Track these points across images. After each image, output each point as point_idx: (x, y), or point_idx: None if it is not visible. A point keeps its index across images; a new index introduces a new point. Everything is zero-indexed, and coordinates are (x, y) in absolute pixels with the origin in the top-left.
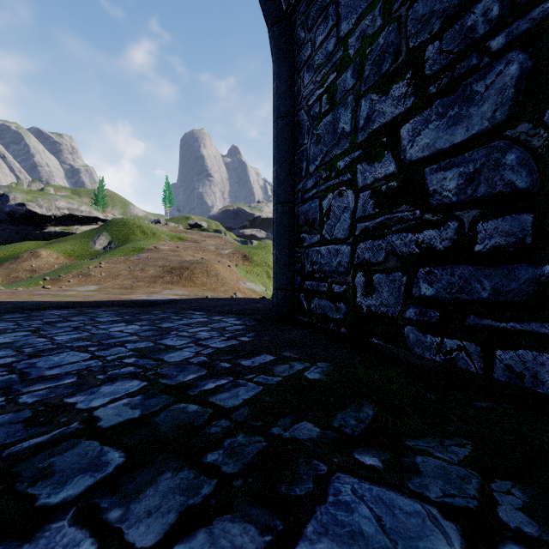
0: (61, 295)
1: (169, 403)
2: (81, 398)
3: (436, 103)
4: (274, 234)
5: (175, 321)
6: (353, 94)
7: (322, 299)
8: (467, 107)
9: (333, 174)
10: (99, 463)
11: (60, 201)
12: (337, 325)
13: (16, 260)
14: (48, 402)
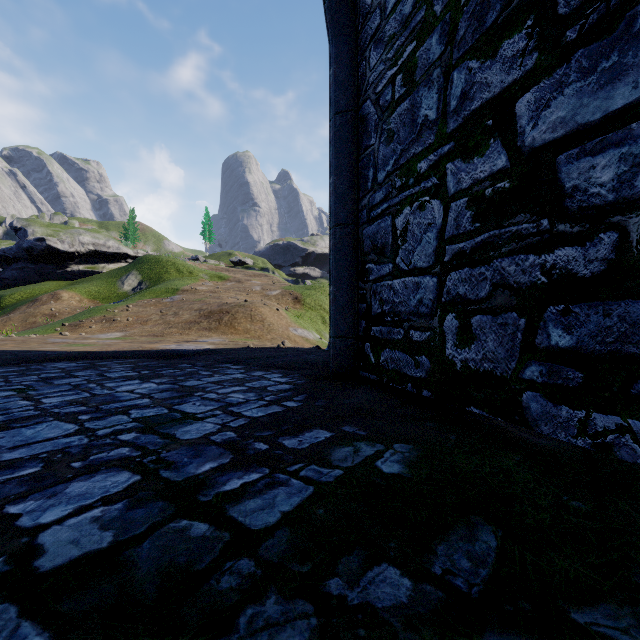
0: (78, 344)
1: (163, 518)
2: (31, 505)
3: (577, 54)
4: (330, 265)
5: (204, 377)
6: (441, 66)
7: (396, 351)
8: (634, 51)
9: (411, 181)
10: None
11: (84, 235)
12: (417, 386)
13: (34, 303)
14: None
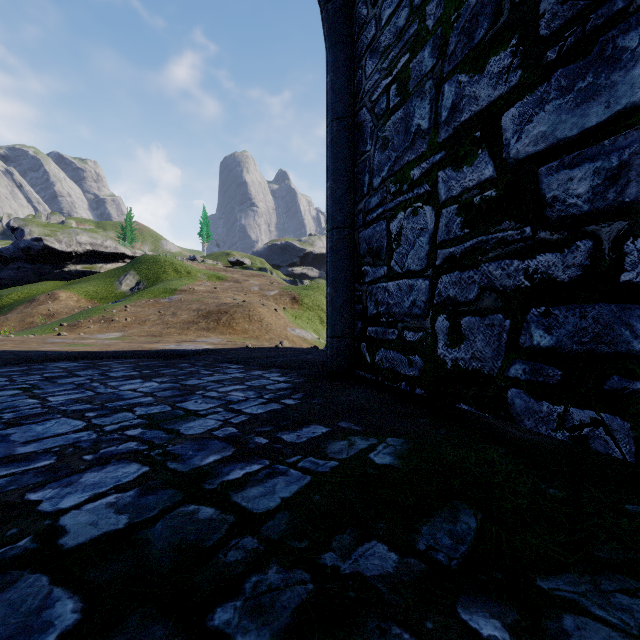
0: (77, 344)
1: (173, 504)
2: (50, 493)
3: (556, 74)
4: (327, 268)
5: (204, 376)
6: (433, 79)
7: (391, 350)
8: (607, 73)
9: (405, 187)
10: (36, 625)
11: (82, 235)
12: (410, 384)
13: (32, 303)
14: (1, 499)
